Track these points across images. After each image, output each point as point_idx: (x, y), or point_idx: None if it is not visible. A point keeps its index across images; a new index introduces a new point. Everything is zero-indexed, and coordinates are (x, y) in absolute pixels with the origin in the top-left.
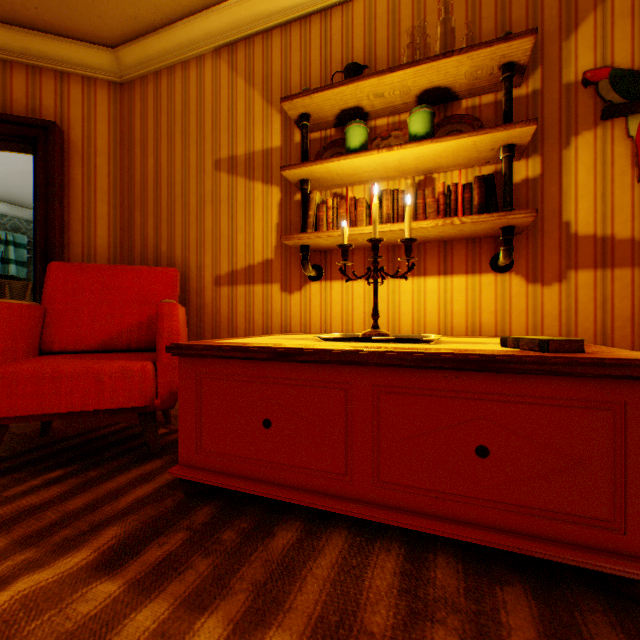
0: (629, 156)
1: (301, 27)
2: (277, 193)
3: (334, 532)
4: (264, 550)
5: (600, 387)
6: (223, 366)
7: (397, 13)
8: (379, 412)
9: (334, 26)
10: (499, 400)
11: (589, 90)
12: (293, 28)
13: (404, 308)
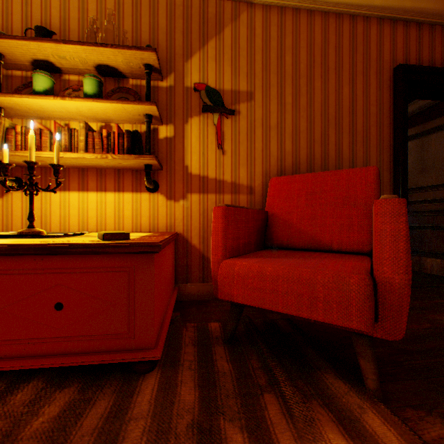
0: (215, 135)
1: None
2: None
3: None
4: None
5: (124, 259)
6: None
7: (86, 4)
8: None
9: None
10: (71, 272)
11: (198, 94)
12: None
13: (91, 213)
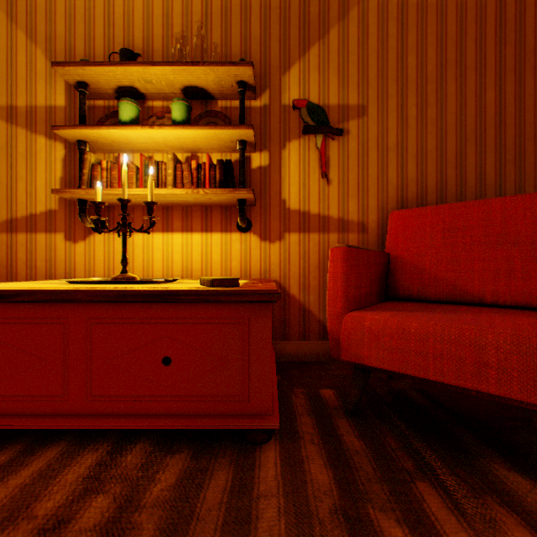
0: (318, 161)
1: (86, 2)
2: (62, 149)
3: (54, 446)
4: None
5: (237, 309)
6: None
7: (171, 18)
8: (93, 340)
9: (117, 12)
10: (179, 322)
11: (297, 113)
12: (78, 1)
13: (176, 257)
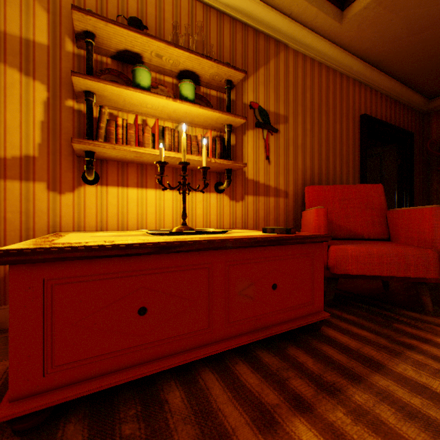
0: (264, 147)
1: None
2: (43, 90)
3: (202, 372)
4: (174, 414)
5: (308, 247)
6: (88, 267)
7: (163, 3)
8: (229, 278)
9: None
10: (280, 259)
11: (252, 111)
12: None
13: (167, 211)
